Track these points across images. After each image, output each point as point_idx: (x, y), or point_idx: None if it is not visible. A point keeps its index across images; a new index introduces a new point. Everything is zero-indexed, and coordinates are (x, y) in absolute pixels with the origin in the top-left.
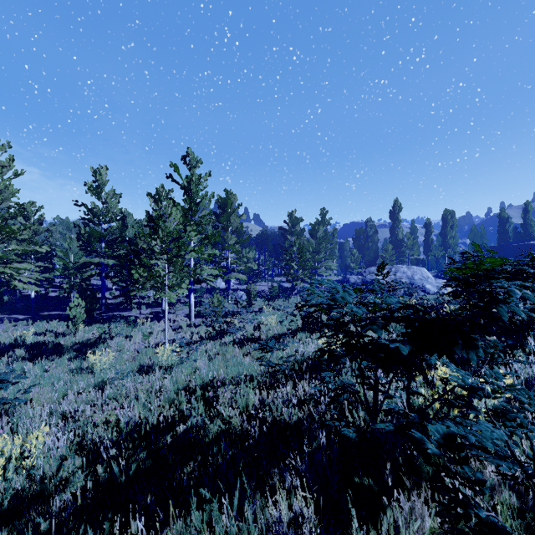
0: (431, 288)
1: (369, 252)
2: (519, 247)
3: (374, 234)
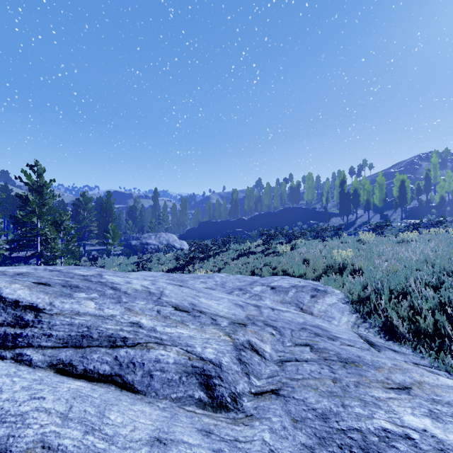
0: (178, 246)
1: (139, 222)
2: (214, 223)
3: (142, 209)
